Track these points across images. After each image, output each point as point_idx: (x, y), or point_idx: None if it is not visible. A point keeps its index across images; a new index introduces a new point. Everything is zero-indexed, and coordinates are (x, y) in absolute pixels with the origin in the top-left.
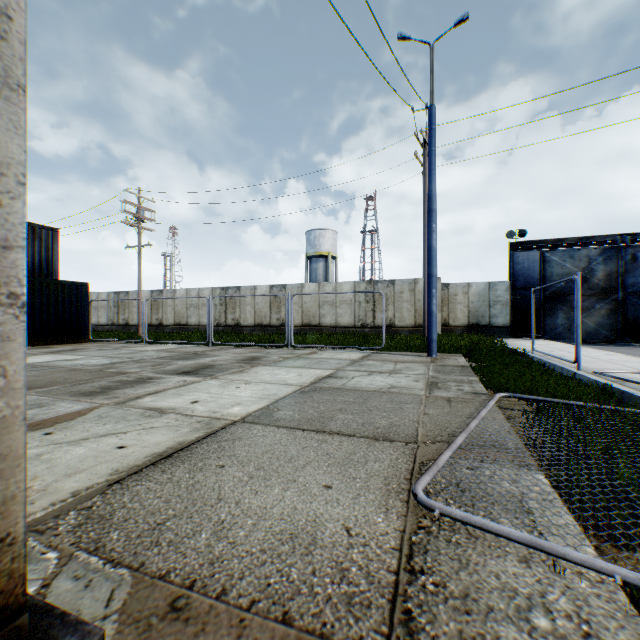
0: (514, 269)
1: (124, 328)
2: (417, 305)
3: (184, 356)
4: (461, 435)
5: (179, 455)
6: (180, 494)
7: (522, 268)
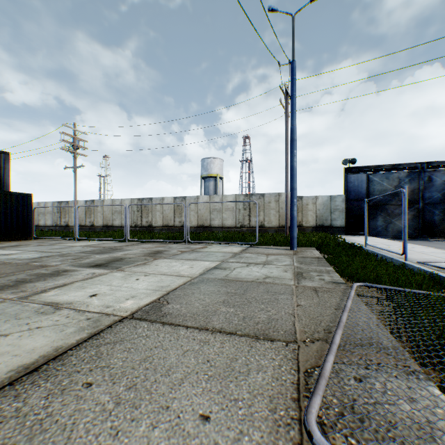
0: (348, 186)
1: (65, 228)
2: (280, 212)
3: (103, 250)
4: (338, 332)
5: (48, 367)
6: (17, 441)
7: (353, 186)
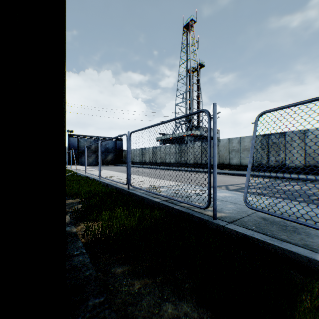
0: (70, 143)
1: None
2: None
3: None
4: None
5: None
6: None
7: (72, 143)
